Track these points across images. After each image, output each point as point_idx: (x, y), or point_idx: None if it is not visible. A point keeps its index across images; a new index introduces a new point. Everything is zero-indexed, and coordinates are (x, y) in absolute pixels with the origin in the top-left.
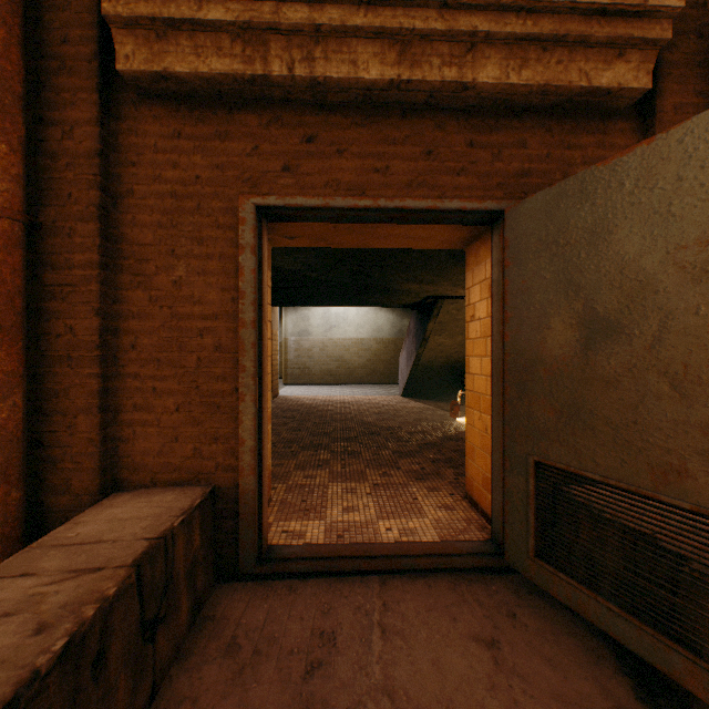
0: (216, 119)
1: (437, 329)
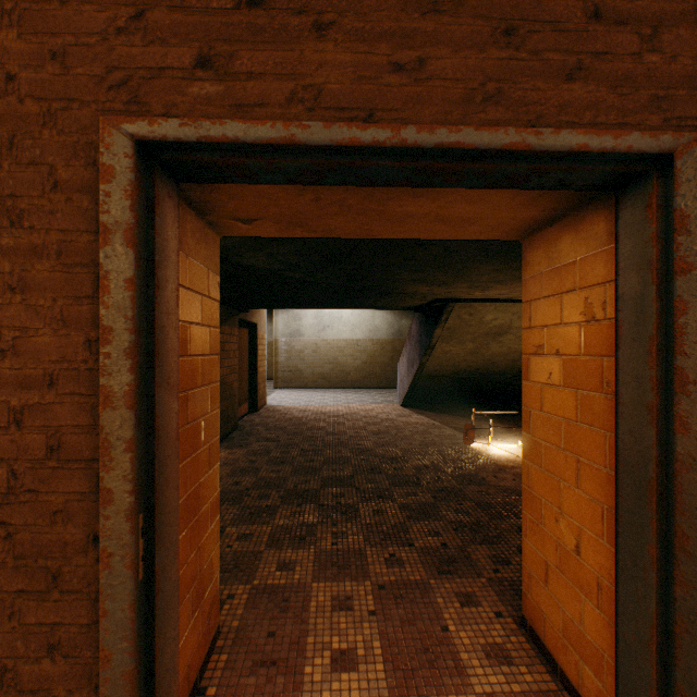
0: None
1: (444, 336)
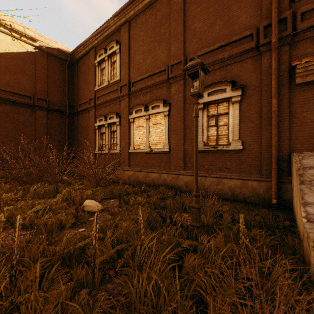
0: (313, 85)
1: None
